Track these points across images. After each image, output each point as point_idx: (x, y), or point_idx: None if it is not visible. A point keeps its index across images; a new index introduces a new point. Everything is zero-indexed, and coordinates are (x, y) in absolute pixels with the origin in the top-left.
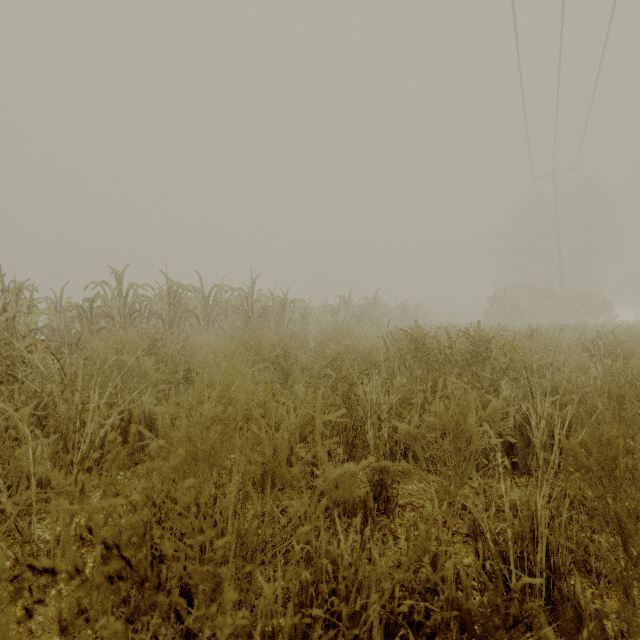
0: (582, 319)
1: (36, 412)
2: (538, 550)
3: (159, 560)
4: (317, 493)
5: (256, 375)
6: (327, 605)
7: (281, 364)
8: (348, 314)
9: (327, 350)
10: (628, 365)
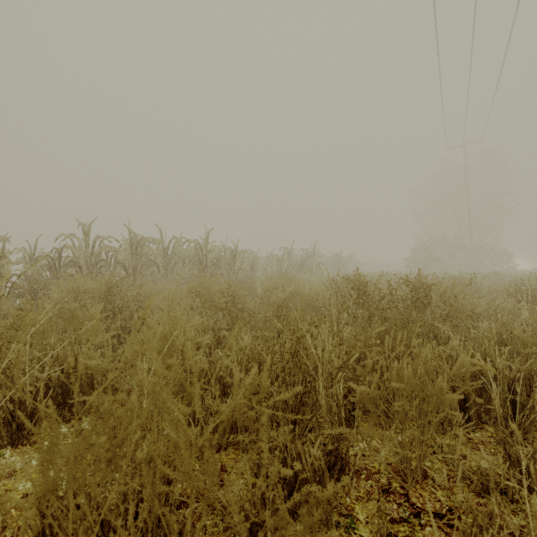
0: (488, 268)
1: None
2: None
3: None
4: (262, 534)
5: (204, 322)
6: None
7: (230, 310)
8: (291, 263)
9: (273, 296)
10: None
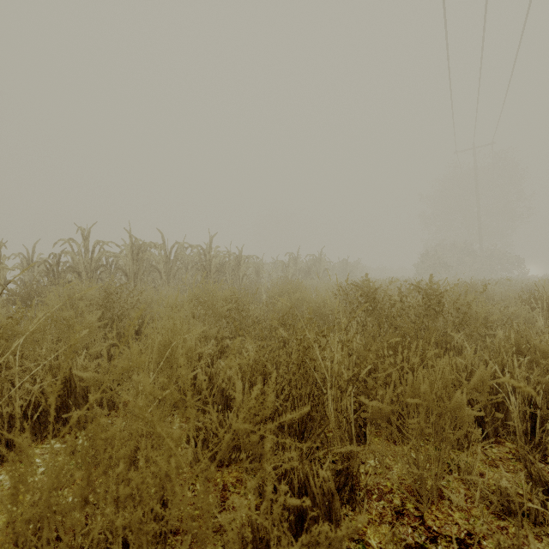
0: (499, 274)
1: None
2: None
3: None
4: None
5: (207, 330)
6: None
7: (233, 317)
8: (297, 269)
9: (278, 303)
10: None
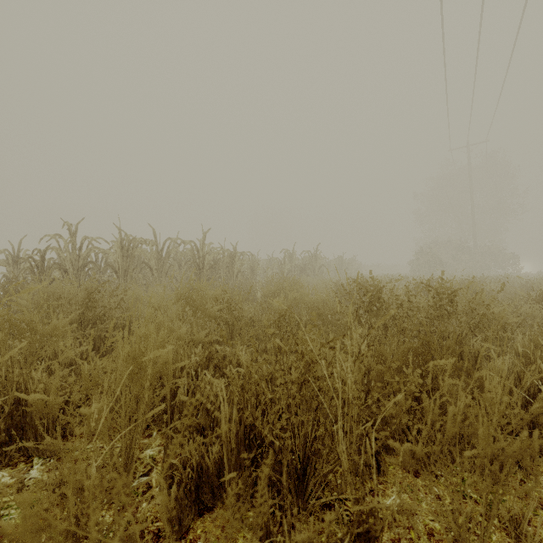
0: (493, 271)
1: None
2: None
3: None
4: None
5: (194, 333)
6: None
7: (225, 318)
8: (292, 266)
9: (274, 303)
10: None
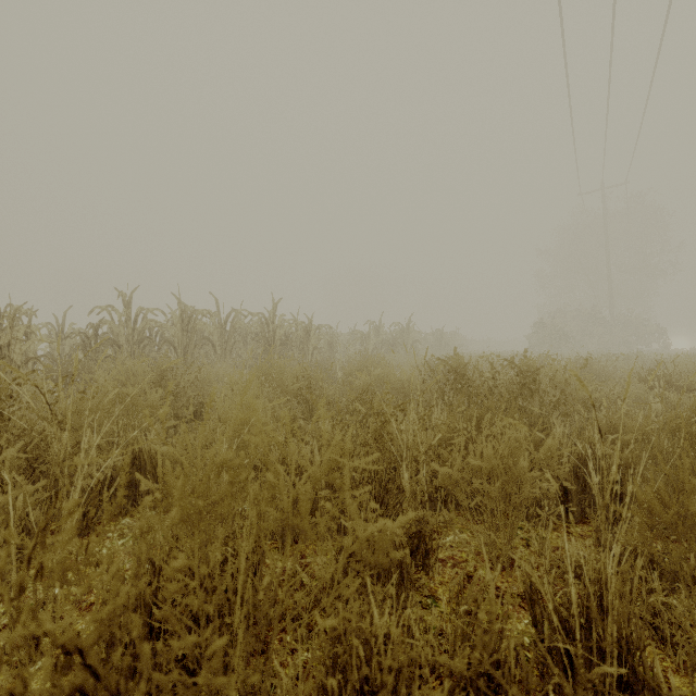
0: (634, 347)
1: (20, 455)
2: (608, 621)
3: (159, 632)
4: (346, 556)
5: (277, 410)
6: (358, 695)
7: (305, 397)
8: (379, 341)
9: (356, 381)
10: (692, 398)
